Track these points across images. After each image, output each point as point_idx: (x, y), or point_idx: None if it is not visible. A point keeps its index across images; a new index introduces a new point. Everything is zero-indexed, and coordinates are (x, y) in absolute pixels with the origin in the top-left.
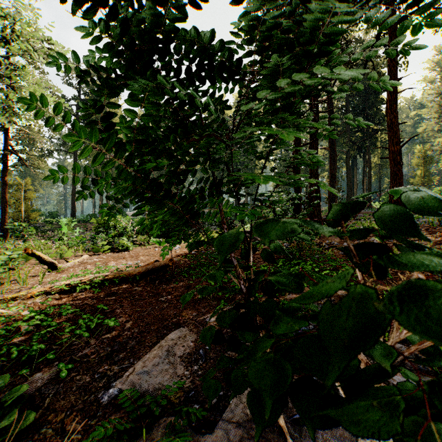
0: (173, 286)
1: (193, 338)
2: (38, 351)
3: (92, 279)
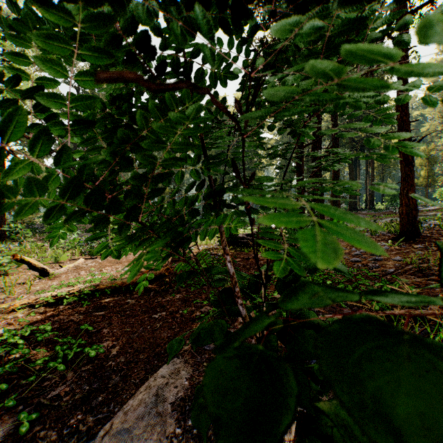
0: (169, 298)
1: (188, 373)
2: None
3: (81, 289)
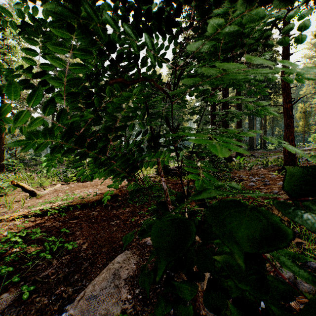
0: (121, 211)
1: (135, 260)
2: (6, 274)
3: (60, 205)
